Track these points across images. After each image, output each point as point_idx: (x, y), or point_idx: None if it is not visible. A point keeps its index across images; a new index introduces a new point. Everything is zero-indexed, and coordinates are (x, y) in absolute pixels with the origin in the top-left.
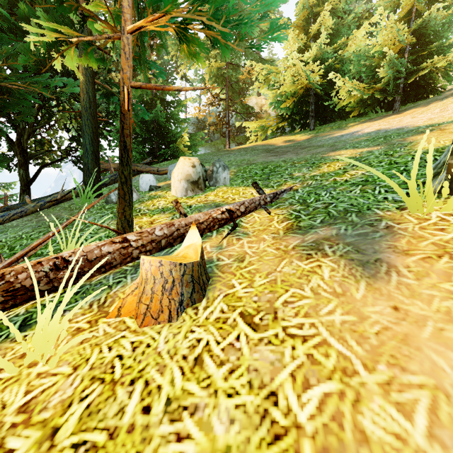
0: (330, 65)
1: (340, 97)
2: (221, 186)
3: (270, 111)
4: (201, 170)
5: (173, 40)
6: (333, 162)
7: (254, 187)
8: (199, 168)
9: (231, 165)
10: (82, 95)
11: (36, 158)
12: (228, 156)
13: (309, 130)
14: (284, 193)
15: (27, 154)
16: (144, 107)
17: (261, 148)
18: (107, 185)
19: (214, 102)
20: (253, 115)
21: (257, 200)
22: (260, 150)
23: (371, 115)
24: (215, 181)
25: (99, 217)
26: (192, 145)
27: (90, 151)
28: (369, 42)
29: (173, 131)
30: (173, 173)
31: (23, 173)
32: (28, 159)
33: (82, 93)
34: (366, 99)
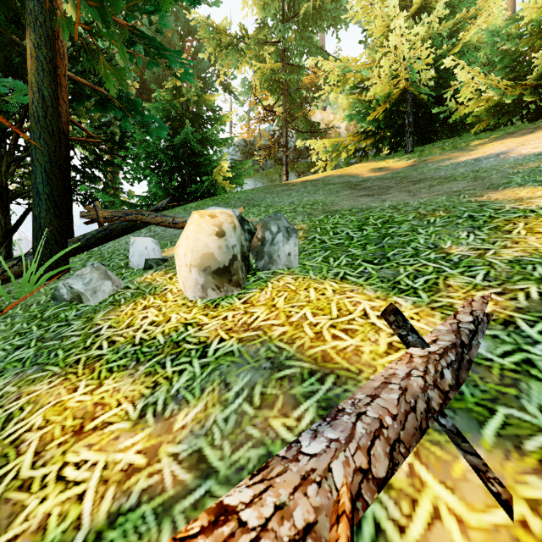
0: (443, 53)
1: (462, 100)
2: (280, 271)
3: (339, 129)
4: (238, 238)
5: (210, 33)
6: (531, 219)
7: (389, 324)
8: (234, 237)
9: (295, 214)
10: (30, 95)
11: (27, 196)
12: (289, 194)
13: (405, 153)
14: (478, 337)
15: (8, 192)
16: (162, 123)
17: (338, 182)
18: (89, 248)
19: (266, 118)
20: (319, 133)
21: (420, 393)
22: (338, 184)
23: (506, 128)
24: (268, 260)
25: (4, 354)
26: (237, 176)
27: (45, 194)
28: (519, 6)
29: (210, 157)
30: (177, 248)
31: (0, 219)
32: (9, 199)
33: (30, 90)
34: (503, 102)
